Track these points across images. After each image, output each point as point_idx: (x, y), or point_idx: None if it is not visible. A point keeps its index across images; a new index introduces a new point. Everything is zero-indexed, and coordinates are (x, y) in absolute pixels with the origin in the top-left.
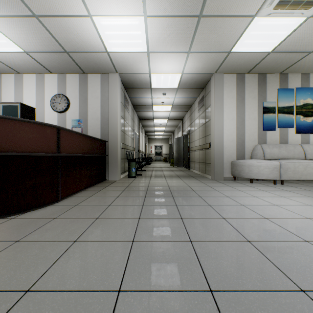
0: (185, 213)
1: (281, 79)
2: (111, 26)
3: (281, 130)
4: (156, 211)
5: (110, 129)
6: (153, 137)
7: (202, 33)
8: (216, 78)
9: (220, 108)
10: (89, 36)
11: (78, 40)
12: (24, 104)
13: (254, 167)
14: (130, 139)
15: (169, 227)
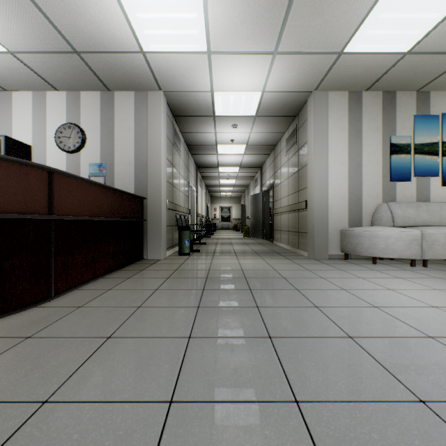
0: (276, 326)
1: (419, 101)
2: (146, 2)
3: (419, 180)
4: (221, 320)
5: (149, 179)
6: (218, 194)
7: (298, 16)
8: (317, 99)
9: (323, 145)
10: (111, 22)
11: (93, 29)
12: (12, 139)
13: (378, 238)
14: (183, 195)
15: (248, 359)
